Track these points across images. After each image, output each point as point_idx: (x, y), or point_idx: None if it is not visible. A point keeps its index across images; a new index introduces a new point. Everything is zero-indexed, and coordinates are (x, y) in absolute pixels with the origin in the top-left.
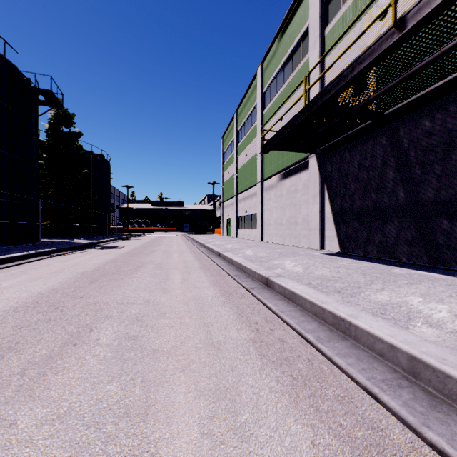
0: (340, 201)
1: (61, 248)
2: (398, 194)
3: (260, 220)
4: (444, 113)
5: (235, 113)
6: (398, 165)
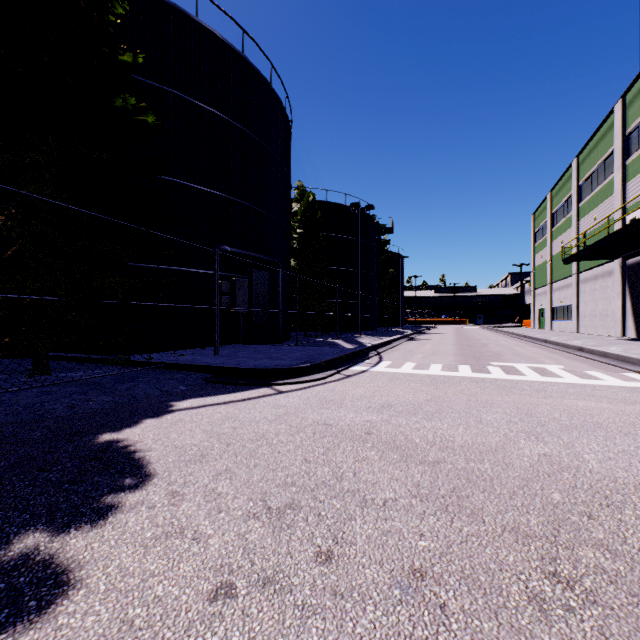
0: (636, 299)
1: (416, 332)
2: None
3: (574, 312)
4: None
5: (549, 195)
6: None
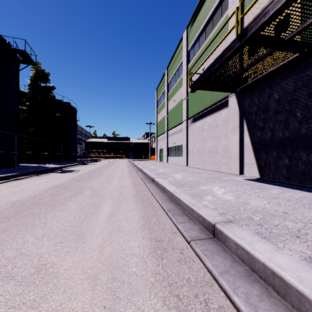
0: (260, 133)
1: (23, 173)
2: None
3: (185, 150)
4: None
5: (166, 70)
6: None
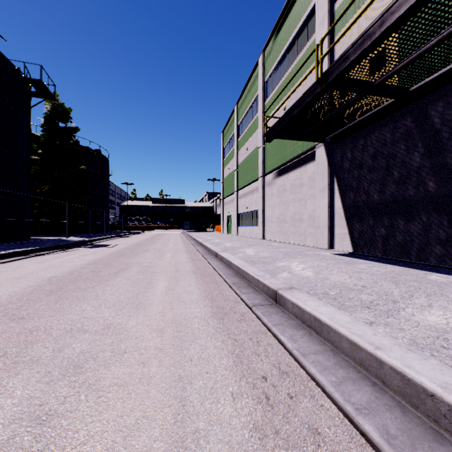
0: (353, 195)
1: (44, 247)
2: (428, 184)
3: (261, 217)
4: None
5: (236, 107)
6: (427, 150)
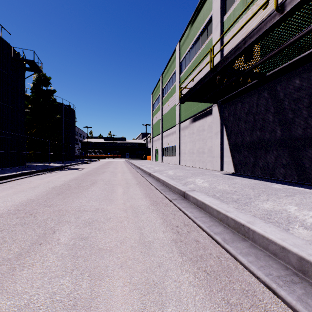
0: (235, 137)
1: (39, 170)
2: (276, 132)
3: (178, 150)
4: (310, 74)
5: (161, 77)
6: (276, 111)
